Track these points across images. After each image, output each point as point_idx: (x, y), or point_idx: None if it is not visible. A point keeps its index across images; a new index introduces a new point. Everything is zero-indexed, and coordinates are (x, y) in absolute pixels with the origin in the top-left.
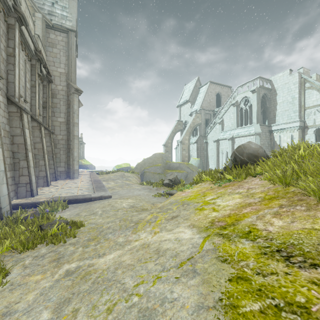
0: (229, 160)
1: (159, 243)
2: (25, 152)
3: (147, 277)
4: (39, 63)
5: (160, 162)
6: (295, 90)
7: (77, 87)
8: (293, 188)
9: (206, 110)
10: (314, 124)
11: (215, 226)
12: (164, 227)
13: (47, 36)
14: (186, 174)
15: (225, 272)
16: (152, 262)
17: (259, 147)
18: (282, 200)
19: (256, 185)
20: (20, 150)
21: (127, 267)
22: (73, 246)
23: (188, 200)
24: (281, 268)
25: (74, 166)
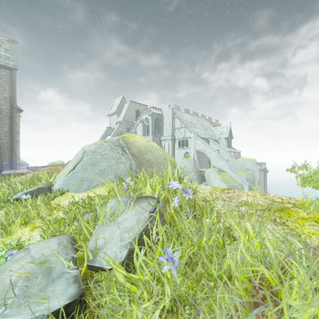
0: None
1: None
2: None
3: None
4: None
5: None
6: (170, 118)
7: (19, 108)
8: None
9: (127, 122)
10: (178, 138)
11: None
12: None
13: None
14: None
15: None
16: None
17: None
18: None
19: None
20: None
21: None
22: None
23: None
24: None
25: (16, 161)
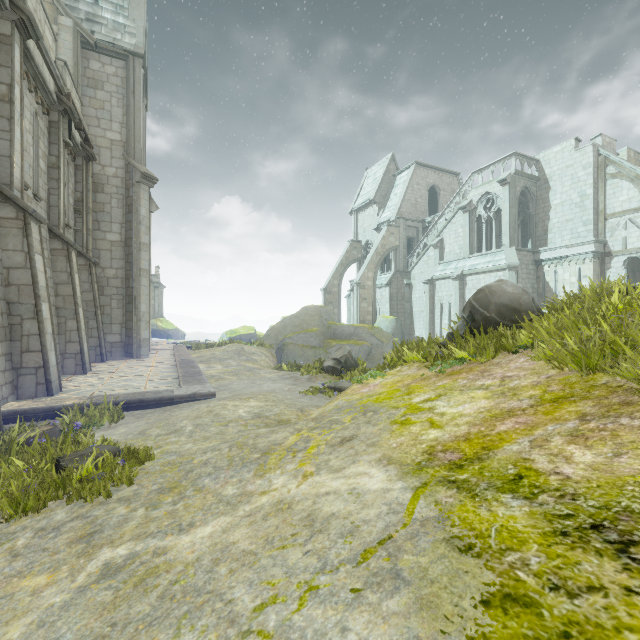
0: (459, 319)
1: (314, 501)
2: (35, 302)
3: (286, 587)
4: (66, 119)
5: (317, 325)
6: (587, 180)
7: (147, 171)
8: (605, 378)
9: (408, 220)
10: (625, 248)
11: (438, 461)
12: (324, 463)
13: (84, 66)
14: (368, 348)
15: (472, 579)
16: (298, 547)
17: (522, 292)
18: (583, 404)
19: (520, 371)
20: (23, 298)
21: (241, 559)
22: (126, 506)
23: (376, 402)
24: (611, 575)
25: (140, 333)
